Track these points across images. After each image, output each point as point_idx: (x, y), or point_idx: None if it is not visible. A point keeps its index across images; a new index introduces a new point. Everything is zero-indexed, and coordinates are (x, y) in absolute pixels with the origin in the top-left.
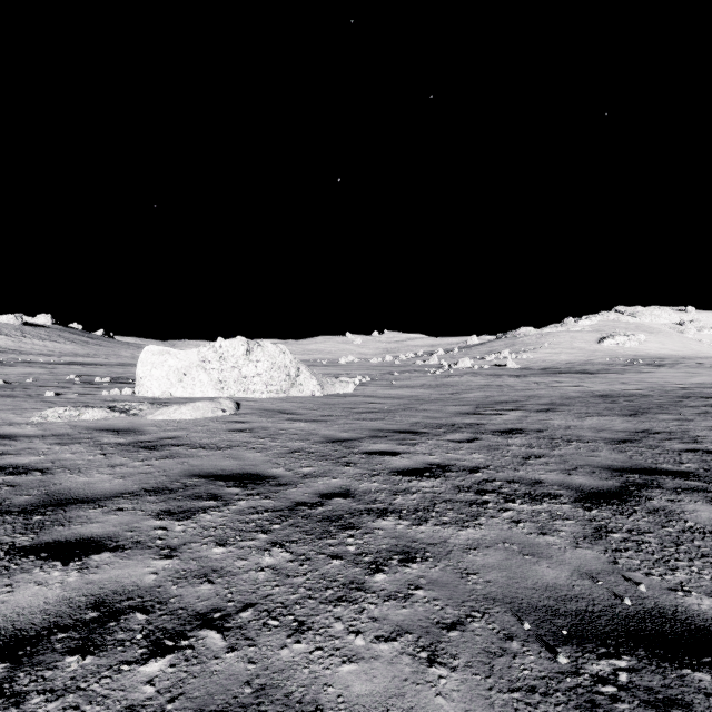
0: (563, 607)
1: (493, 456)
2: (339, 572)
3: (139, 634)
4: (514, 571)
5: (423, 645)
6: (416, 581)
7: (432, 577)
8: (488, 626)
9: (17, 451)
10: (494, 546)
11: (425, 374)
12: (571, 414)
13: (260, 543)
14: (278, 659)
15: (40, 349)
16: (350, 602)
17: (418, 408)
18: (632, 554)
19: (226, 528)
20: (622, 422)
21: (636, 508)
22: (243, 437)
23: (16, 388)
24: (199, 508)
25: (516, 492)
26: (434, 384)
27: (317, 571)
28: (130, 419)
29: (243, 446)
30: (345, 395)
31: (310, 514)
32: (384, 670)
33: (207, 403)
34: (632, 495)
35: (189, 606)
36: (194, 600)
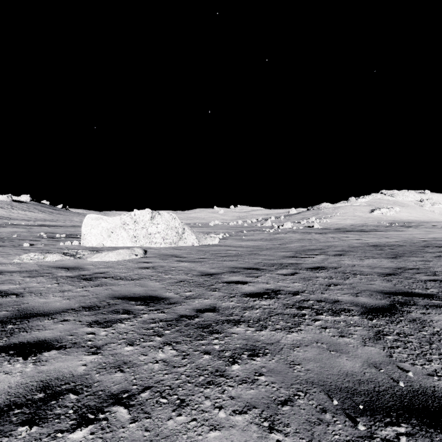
0: (359, 388)
1: (307, 284)
2: (208, 363)
3: (71, 410)
4: (324, 362)
5: (265, 417)
6: (260, 370)
7: (270, 367)
8: (309, 402)
9: (2, 281)
10: (310, 345)
11: (263, 232)
12: (355, 257)
13: (156, 343)
14: (166, 428)
15: (22, 217)
16: (216, 385)
17: (259, 253)
18: (401, 350)
19: (134, 333)
20: (387, 262)
21: (401, 319)
22: (148, 272)
23: (5, 241)
24: (117, 320)
25: (323, 308)
26: (269, 238)
27: (194, 363)
28: (76, 261)
29: (147, 278)
30: (213, 245)
31: (190, 323)
32: (239, 435)
33: (125, 250)
34: (398, 310)
35: (106, 389)
36: (110, 384)
